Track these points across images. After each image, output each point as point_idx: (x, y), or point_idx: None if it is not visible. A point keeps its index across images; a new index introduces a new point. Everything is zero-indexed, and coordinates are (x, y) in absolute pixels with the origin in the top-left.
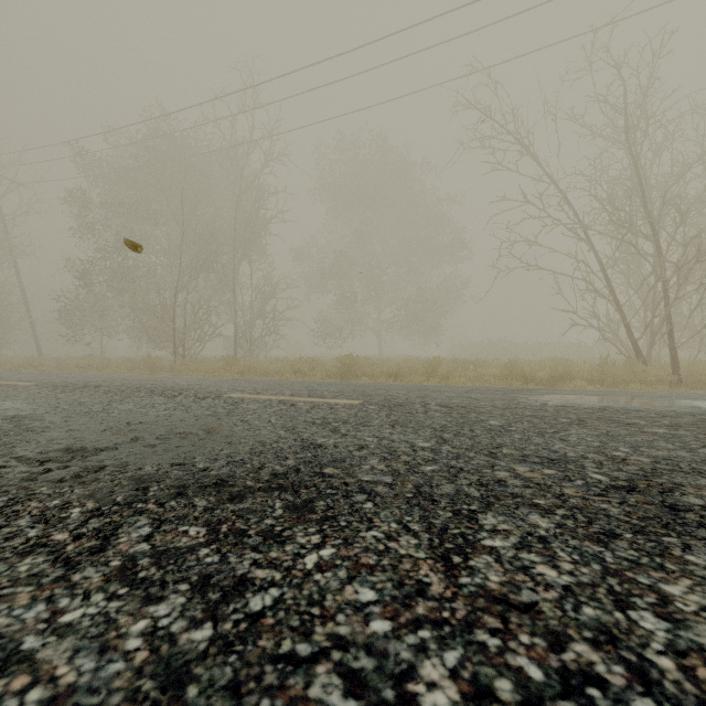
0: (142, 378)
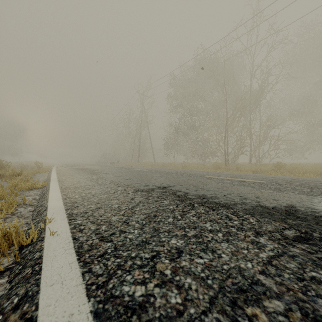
0: (301, 179)
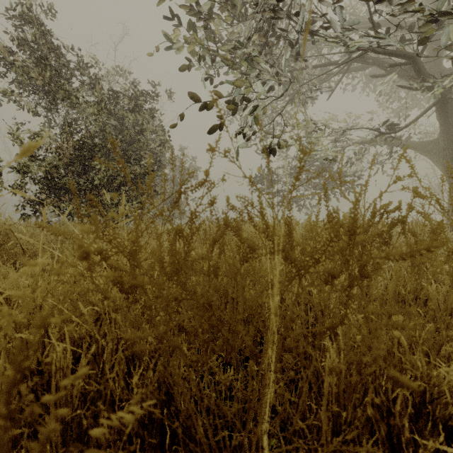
0: None
